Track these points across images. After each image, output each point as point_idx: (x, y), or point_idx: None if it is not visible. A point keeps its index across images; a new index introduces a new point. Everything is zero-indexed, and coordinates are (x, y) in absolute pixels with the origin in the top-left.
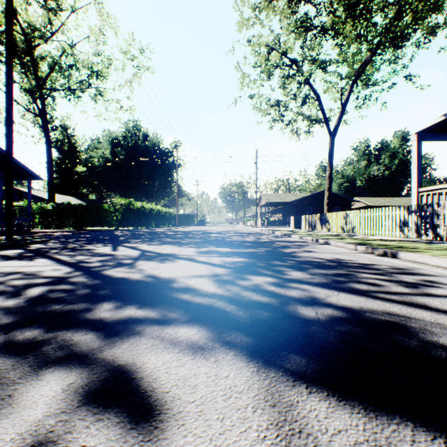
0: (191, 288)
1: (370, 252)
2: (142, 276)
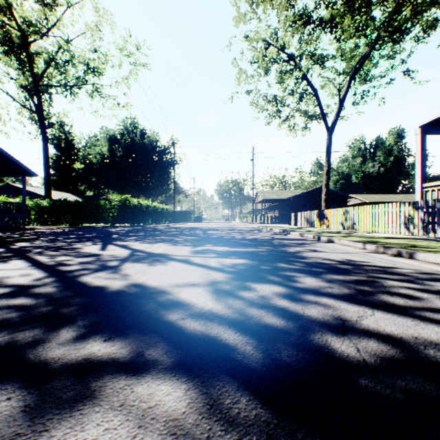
0: (181, 304)
1: (382, 252)
2: (124, 285)
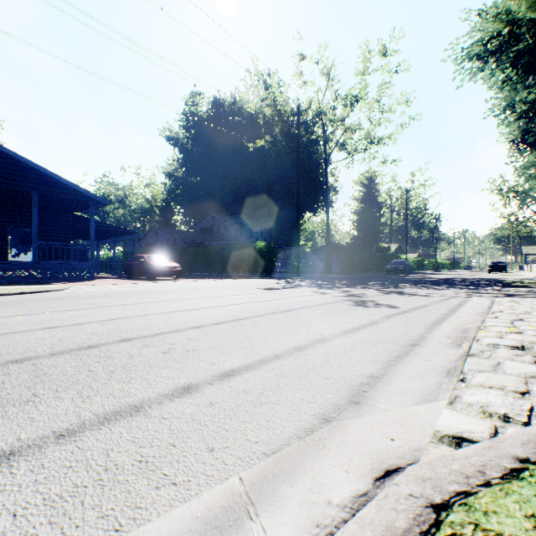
0: None
1: None
2: None
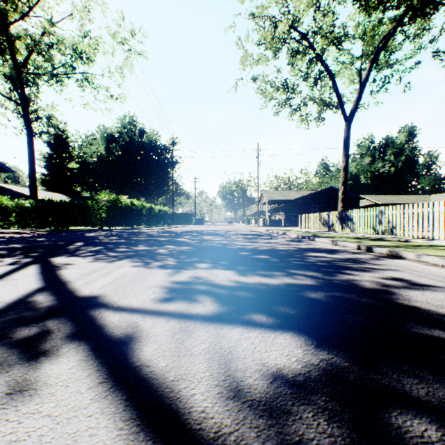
0: None
1: None
2: None
